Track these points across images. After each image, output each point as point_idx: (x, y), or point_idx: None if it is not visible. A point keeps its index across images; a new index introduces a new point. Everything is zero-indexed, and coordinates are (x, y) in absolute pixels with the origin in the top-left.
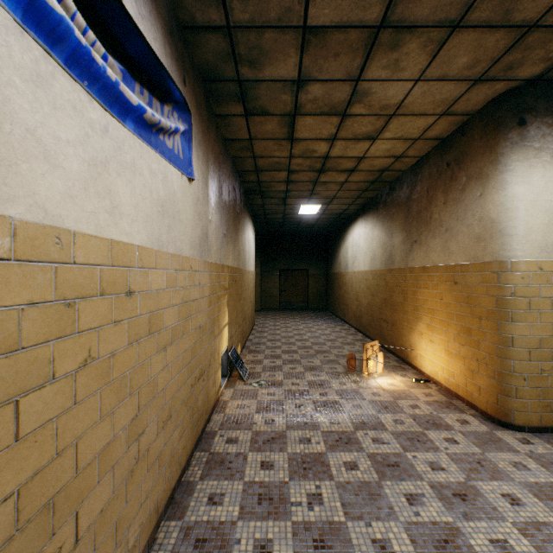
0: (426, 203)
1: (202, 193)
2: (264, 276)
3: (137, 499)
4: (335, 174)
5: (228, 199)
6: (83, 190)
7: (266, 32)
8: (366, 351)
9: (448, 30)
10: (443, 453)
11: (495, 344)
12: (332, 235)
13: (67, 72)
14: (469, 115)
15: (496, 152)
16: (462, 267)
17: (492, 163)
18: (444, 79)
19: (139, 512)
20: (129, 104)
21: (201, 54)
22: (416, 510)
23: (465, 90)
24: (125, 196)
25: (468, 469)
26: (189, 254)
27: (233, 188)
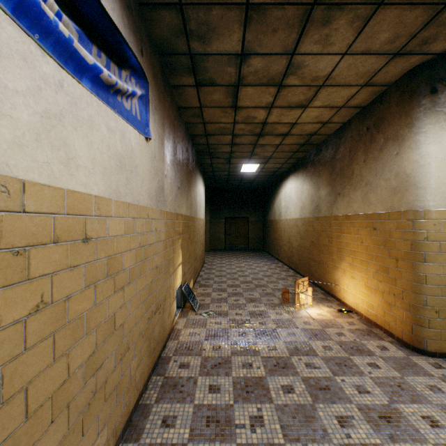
0: (348, 161)
1: (158, 151)
2: (213, 223)
3: (95, 429)
4: (272, 137)
5: (182, 158)
6: (34, 140)
7: (213, 9)
8: (298, 286)
9: (373, 7)
10: (367, 377)
11: (410, 281)
12: (268, 189)
13: (15, 22)
14: (387, 86)
15: (411, 117)
16: (380, 215)
17: (408, 126)
18: (367, 53)
19: (96, 441)
20: (84, 63)
21: (157, 30)
22: (347, 432)
23: (385, 63)
24: (82, 149)
25: (390, 392)
26: (146, 204)
27: (186, 149)
